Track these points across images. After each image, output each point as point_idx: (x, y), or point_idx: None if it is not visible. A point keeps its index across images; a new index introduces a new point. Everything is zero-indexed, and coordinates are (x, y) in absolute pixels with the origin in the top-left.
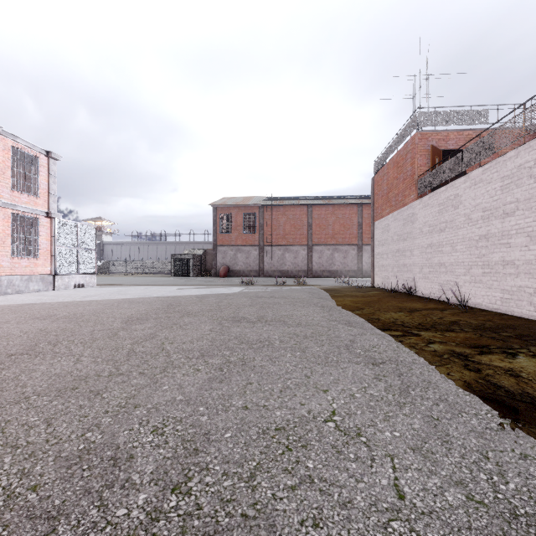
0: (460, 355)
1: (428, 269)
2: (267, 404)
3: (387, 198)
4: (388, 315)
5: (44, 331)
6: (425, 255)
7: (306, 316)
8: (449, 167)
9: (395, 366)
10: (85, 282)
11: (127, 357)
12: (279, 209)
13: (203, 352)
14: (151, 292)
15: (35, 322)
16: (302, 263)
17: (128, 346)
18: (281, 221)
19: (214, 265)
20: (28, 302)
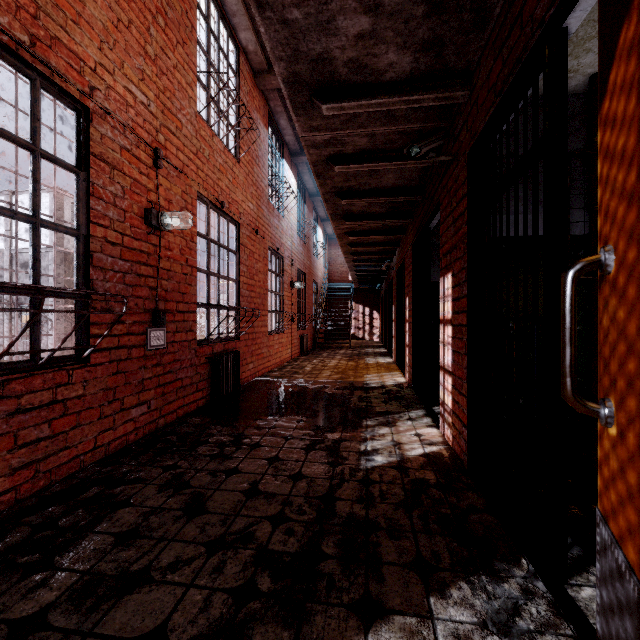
0: None
1: None
2: None
3: None
4: None
5: None
6: None
7: None
8: None
9: None
10: None
11: None
12: None
13: None
14: None
15: None
16: None
17: None
18: None
19: None
20: None
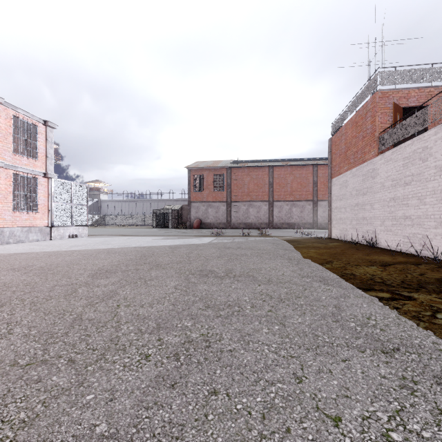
0: None
1: (391, 222)
2: None
3: (345, 157)
4: (361, 269)
5: (7, 285)
6: (388, 209)
7: (275, 270)
8: (415, 120)
9: (418, 357)
10: (78, 233)
11: (69, 328)
12: (244, 170)
13: (161, 321)
14: (131, 242)
15: (7, 274)
16: (264, 216)
17: (79, 309)
18: (246, 180)
19: (189, 219)
20: (19, 252)
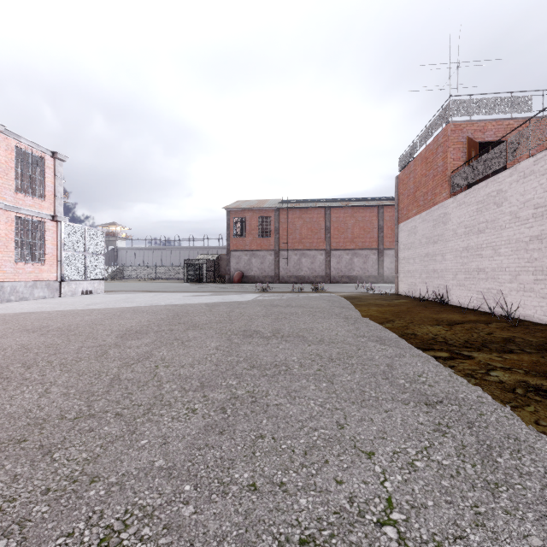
0: (538, 390)
1: (464, 275)
2: (286, 479)
3: (414, 198)
4: (424, 329)
5: (26, 347)
6: (460, 260)
7: (328, 329)
8: (490, 159)
9: (458, 408)
10: (93, 289)
11: (108, 387)
12: (295, 212)
13: (204, 380)
14: (159, 300)
15: (21, 336)
16: (320, 268)
17: (114, 370)
18: (298, 225)
19: (228, 271)
20: (27, 311)
